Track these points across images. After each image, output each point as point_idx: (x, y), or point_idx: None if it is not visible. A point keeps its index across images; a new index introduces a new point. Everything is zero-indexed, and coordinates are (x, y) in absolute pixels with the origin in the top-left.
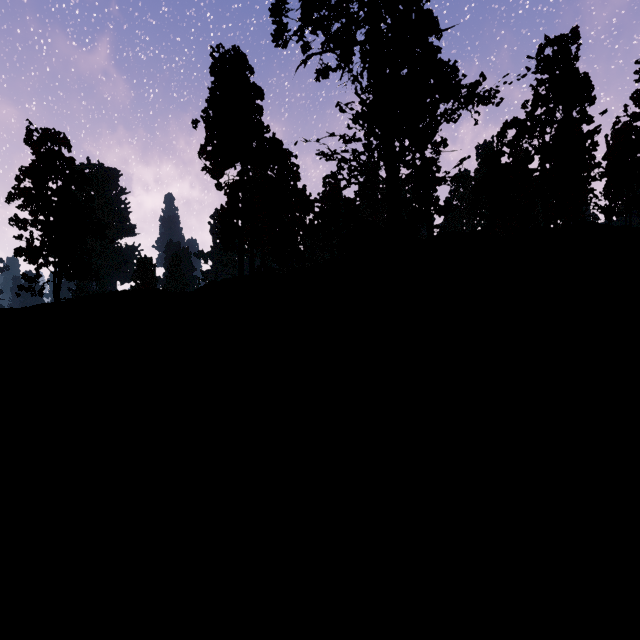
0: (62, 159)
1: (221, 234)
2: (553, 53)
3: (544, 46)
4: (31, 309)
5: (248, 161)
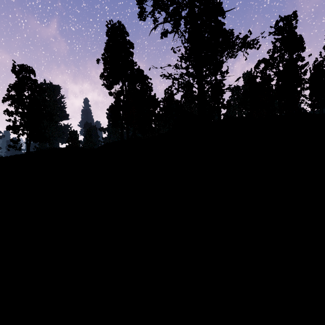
0: (31, 80)
1: (111, 118)
2: (283, 25)
3: (279, 21)
4: (9, 158)
5: (125, 80)
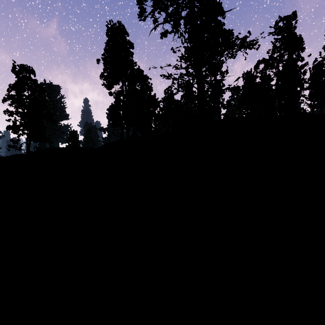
0: (31, 80)
1: (111, 118)
2: (283, 25)
3: (278, 21)
4: (10, 157)
5: (125, 80)
